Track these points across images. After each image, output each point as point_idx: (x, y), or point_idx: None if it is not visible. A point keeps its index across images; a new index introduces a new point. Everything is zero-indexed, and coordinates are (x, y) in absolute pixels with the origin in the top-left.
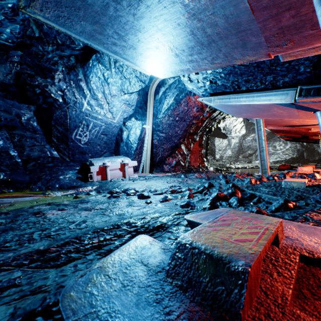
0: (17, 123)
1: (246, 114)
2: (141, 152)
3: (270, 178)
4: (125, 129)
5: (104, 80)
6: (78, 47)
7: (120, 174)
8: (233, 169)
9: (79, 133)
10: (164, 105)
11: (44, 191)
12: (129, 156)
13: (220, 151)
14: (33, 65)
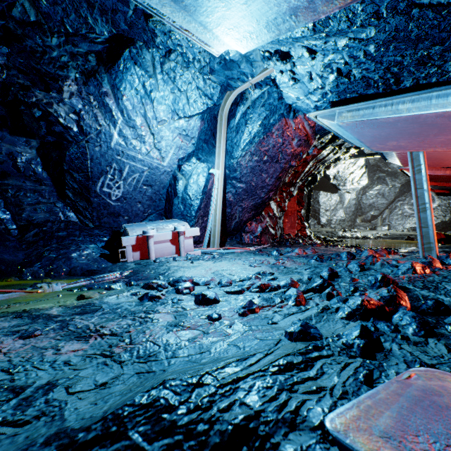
0: (10, 167)
1: (395, 142)
2: (206, 214)
3: (446, 261)
4: (181, 176)
5: (145, 94)
6: (101, 39)
7: (172, 249)
8: (350, 239)
9: (107, 182)
10: (244, 135)
11: (39, 280)
12: (187, 220)
13: (328, 212)
14: (28, 70)
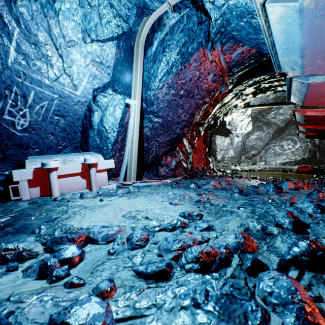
0: None
1: None
2: (124, 147)
3: None
4: (97, 107)
5: (47, 3)
6: None
7: (82, 183)
8: (241, 171)
9: (8, 109)
10: (162, 64)
11: None
12: (103, 153)
13: (222, 151)
14: None
